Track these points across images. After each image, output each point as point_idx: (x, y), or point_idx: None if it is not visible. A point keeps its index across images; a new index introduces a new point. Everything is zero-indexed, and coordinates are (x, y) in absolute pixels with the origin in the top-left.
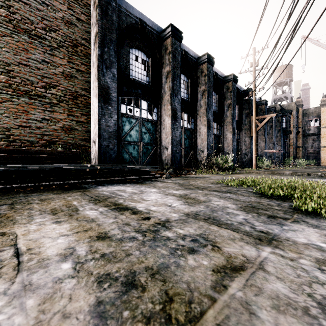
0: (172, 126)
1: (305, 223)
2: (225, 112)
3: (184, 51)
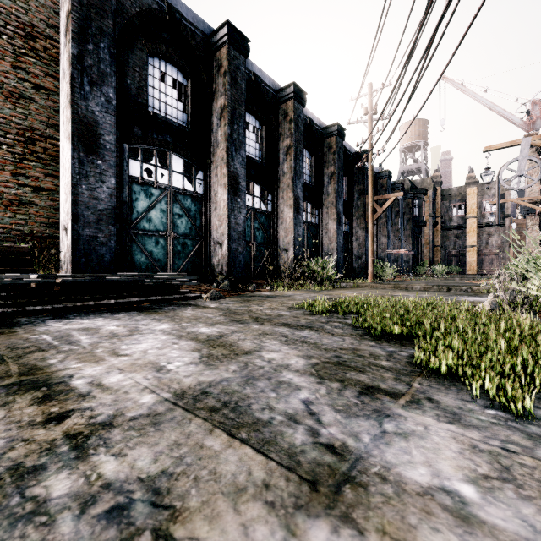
0: (231, 204)
1: (433, 408)
2: (325, 186)
3: (254, 75)
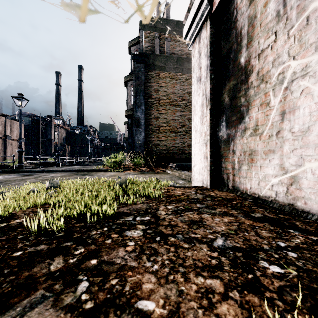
0: None
1: None
2: None
3: None
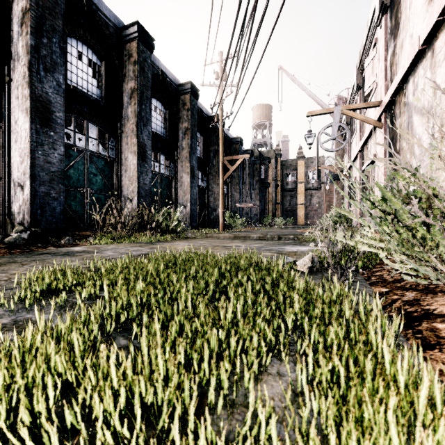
0: (36, 136)
1: None
2: (180, 141)
3: None
